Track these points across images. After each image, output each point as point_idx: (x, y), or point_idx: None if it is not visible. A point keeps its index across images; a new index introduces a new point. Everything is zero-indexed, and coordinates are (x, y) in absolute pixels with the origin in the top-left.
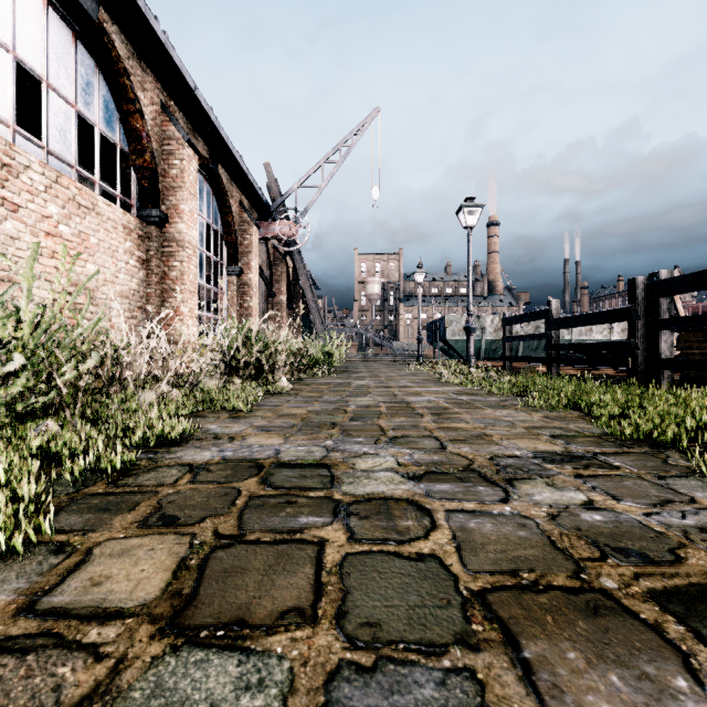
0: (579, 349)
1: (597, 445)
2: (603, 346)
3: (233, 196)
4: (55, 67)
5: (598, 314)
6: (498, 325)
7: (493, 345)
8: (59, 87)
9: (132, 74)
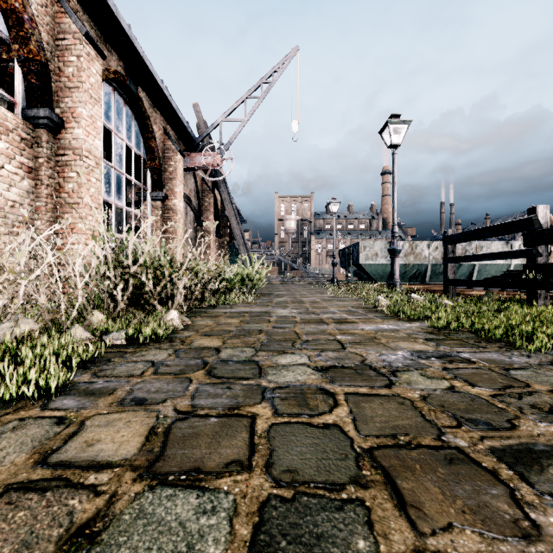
0: None
1: None
2: None
3: (157, 122)
4: None
5: None
6: (408, 250)
7: (403, 268)
8: None
9: None
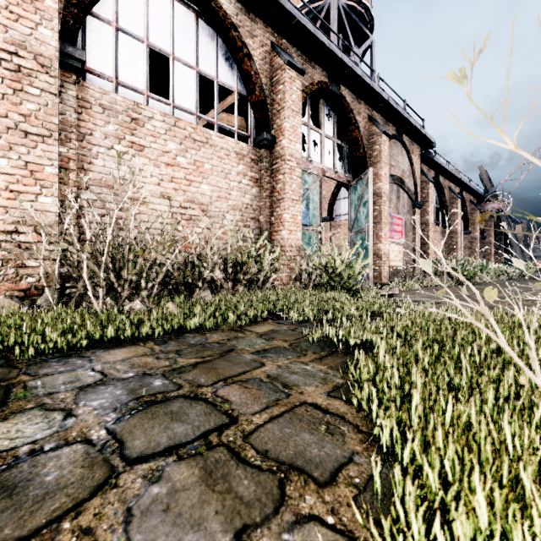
0: None
1: None
2: None
3: (467, 199)
4: None
5: None
6: None
7: None
8: None
9: (443, 186)
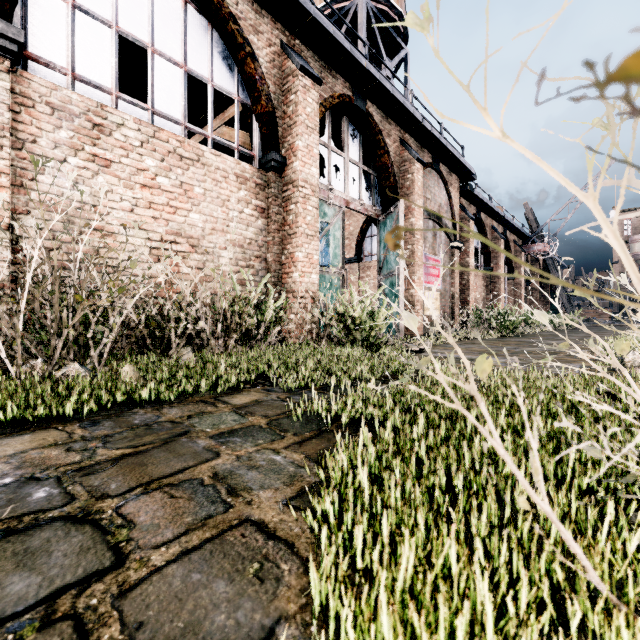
0: None
1: None
2: None
3: (511, 240)
4: None
5: None
6: None
7: None
8: None
9: (485, 224)
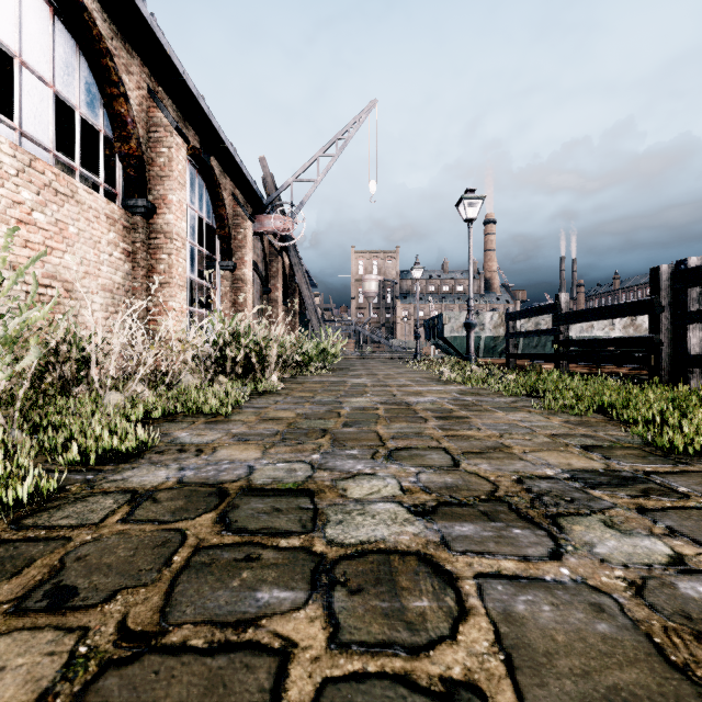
0: (592, 345)
1: (643, 461)
2: (620, 342)
3: (226, 188)
4: (30, 44)
5: (614, 307)
6: (498, 321)
7: (492, 342)
8: (34, 65)
9: (115, 55)
